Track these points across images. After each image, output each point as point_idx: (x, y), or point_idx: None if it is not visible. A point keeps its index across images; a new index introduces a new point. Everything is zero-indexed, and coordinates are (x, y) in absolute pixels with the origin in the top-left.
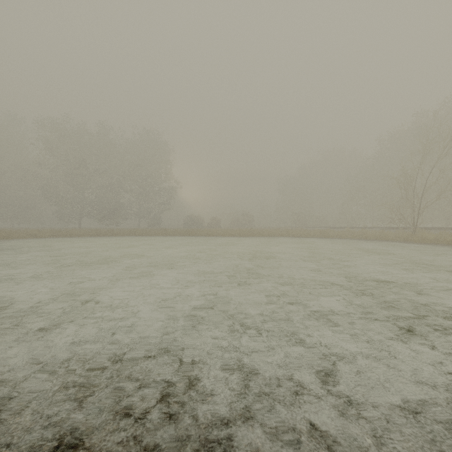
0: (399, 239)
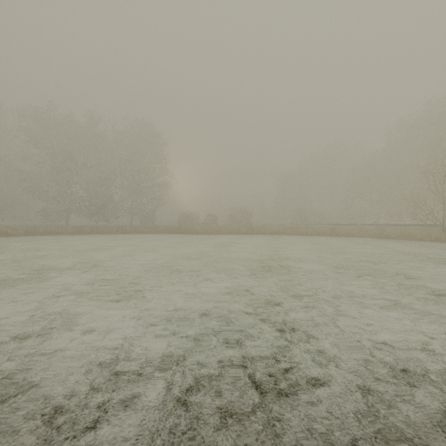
0: (427, 238)
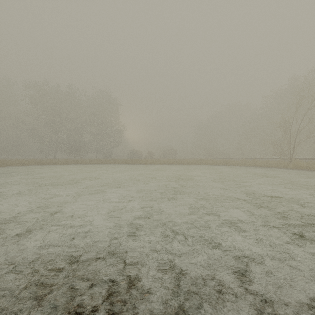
0: (280, 166)
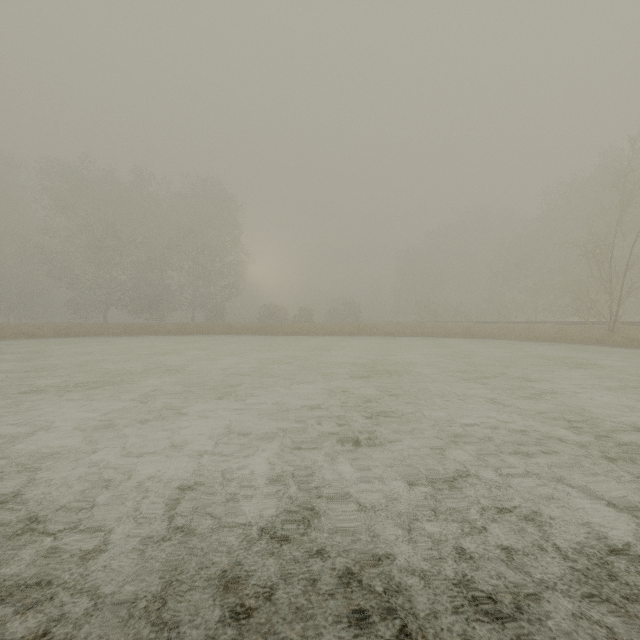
0: (589, 340)
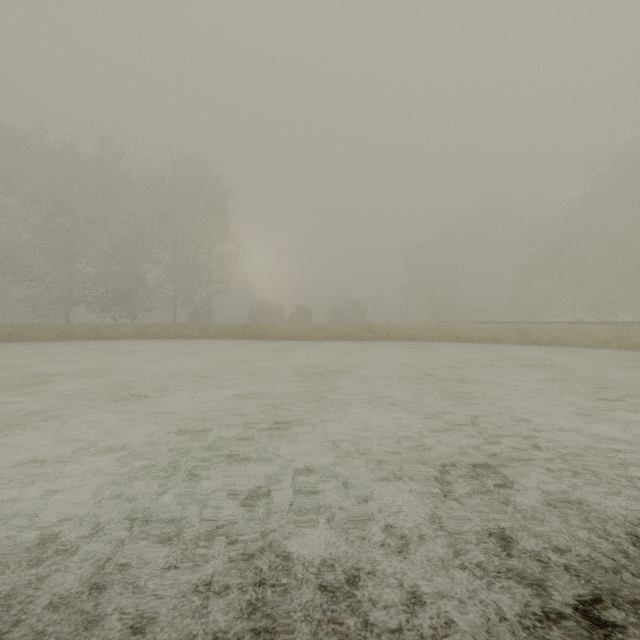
0: None
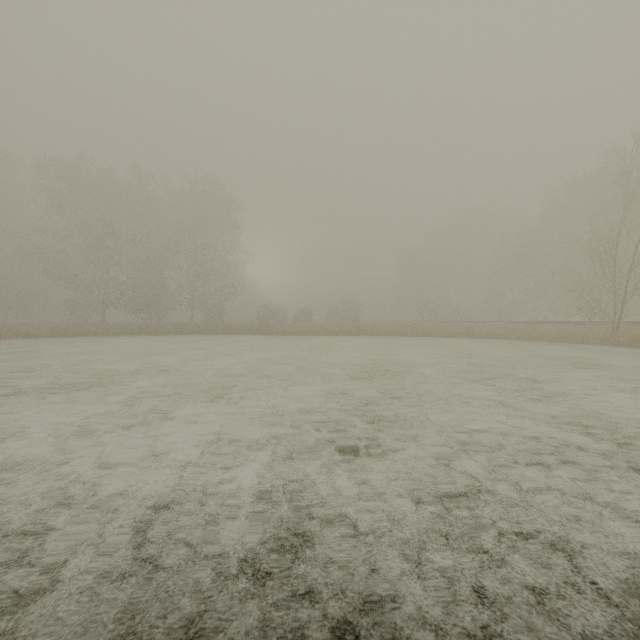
0: (593, 340)
